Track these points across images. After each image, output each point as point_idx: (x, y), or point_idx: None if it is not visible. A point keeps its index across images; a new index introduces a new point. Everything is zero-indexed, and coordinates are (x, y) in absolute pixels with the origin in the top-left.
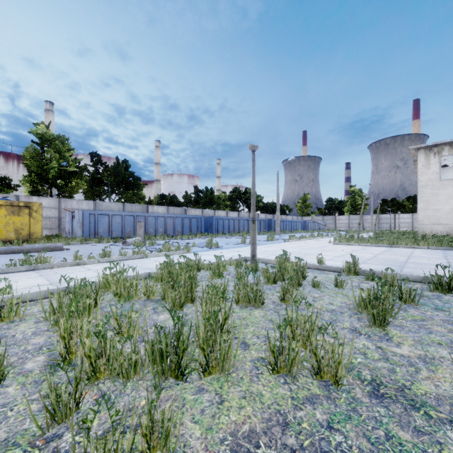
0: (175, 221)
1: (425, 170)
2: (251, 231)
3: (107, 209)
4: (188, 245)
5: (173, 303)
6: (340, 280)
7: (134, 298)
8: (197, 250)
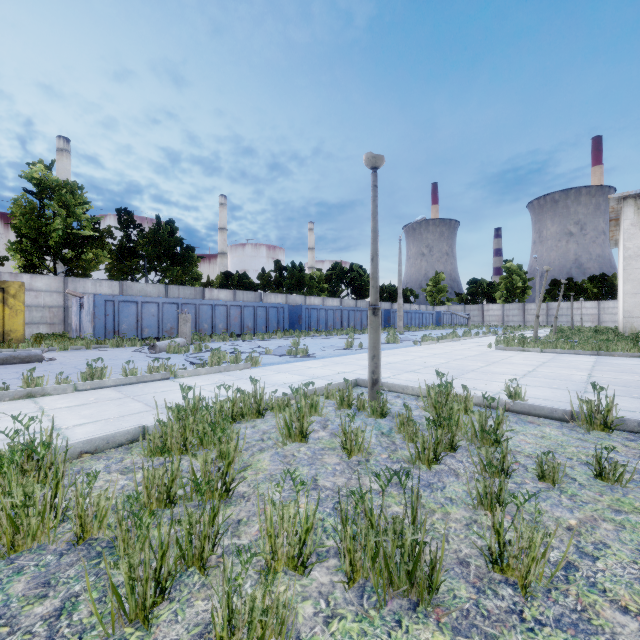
0: (243, 313)
1: (636, 231)
2: (370, 330)
3: (140, 293)
4: (259, 352)
5: (118, 601)
6: (613, 463)
7: (39, 538)
8: (272, 362)
